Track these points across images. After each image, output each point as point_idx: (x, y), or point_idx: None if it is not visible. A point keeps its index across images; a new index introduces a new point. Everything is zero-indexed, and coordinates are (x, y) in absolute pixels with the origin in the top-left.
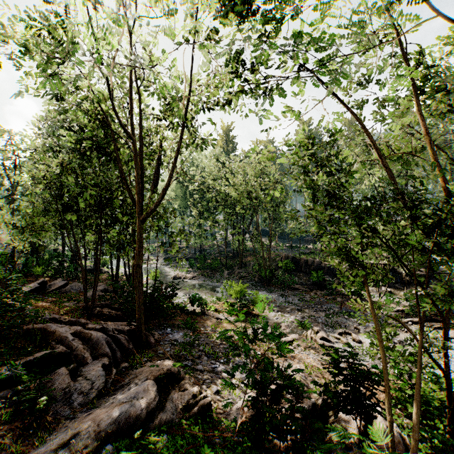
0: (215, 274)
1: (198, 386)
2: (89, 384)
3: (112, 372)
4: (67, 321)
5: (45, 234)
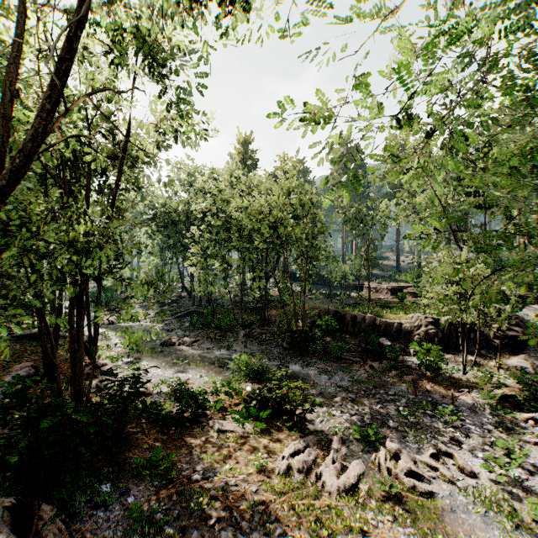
0: (226, 336)
1: None
2: None
3: None
4: None
5: None
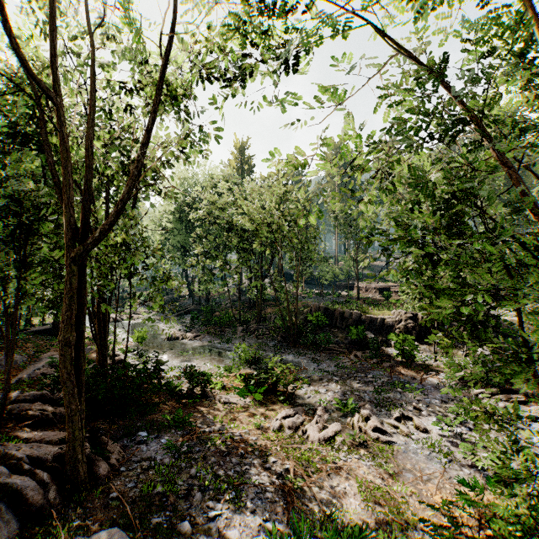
0: (225, 331)
1: None
2: None
3: None
4: None
5: None
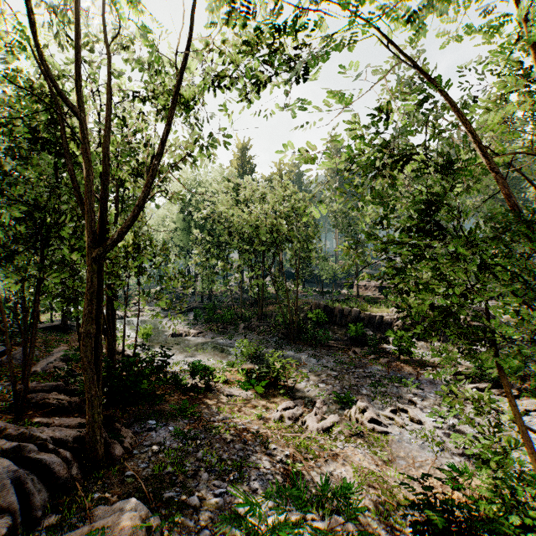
0: (227, 328)
1: None
2: None
3: None
4: None
5: None
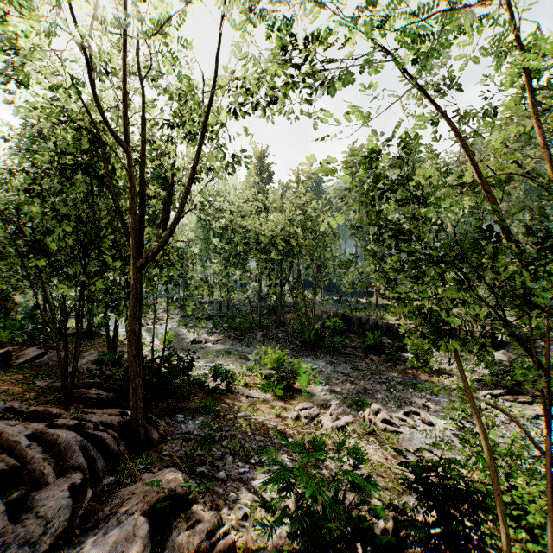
0: (246, 336)
1: (217, 514)
2: (42, 524)
3: (86, 496)
4: (32, 412)
5: (0, 287)
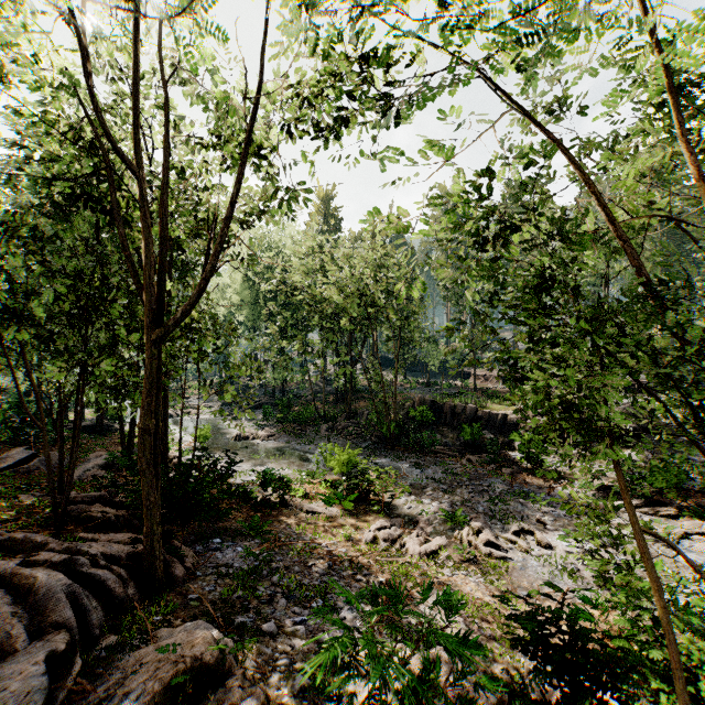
0: (306, 430)
1: (261, 691)
2: None
3: (72, 669)
4: (7, 540)
5: None
